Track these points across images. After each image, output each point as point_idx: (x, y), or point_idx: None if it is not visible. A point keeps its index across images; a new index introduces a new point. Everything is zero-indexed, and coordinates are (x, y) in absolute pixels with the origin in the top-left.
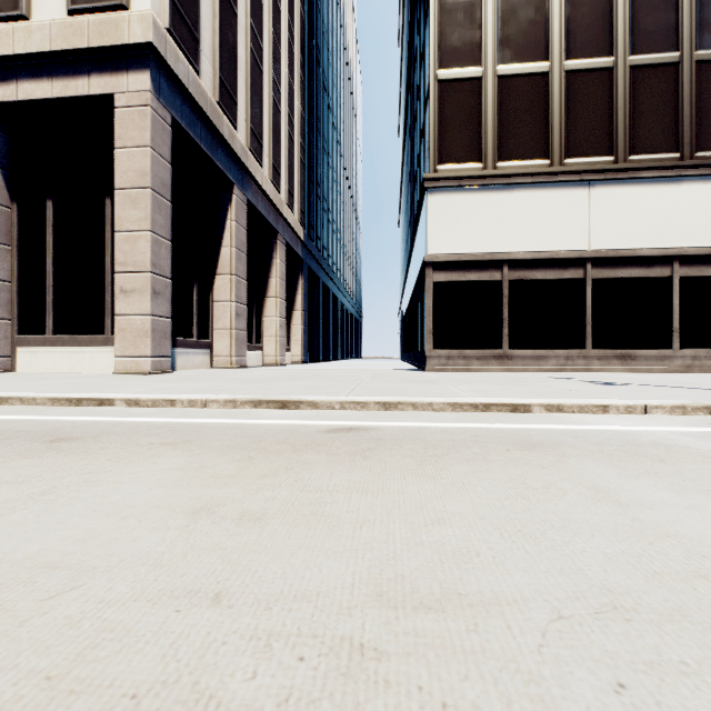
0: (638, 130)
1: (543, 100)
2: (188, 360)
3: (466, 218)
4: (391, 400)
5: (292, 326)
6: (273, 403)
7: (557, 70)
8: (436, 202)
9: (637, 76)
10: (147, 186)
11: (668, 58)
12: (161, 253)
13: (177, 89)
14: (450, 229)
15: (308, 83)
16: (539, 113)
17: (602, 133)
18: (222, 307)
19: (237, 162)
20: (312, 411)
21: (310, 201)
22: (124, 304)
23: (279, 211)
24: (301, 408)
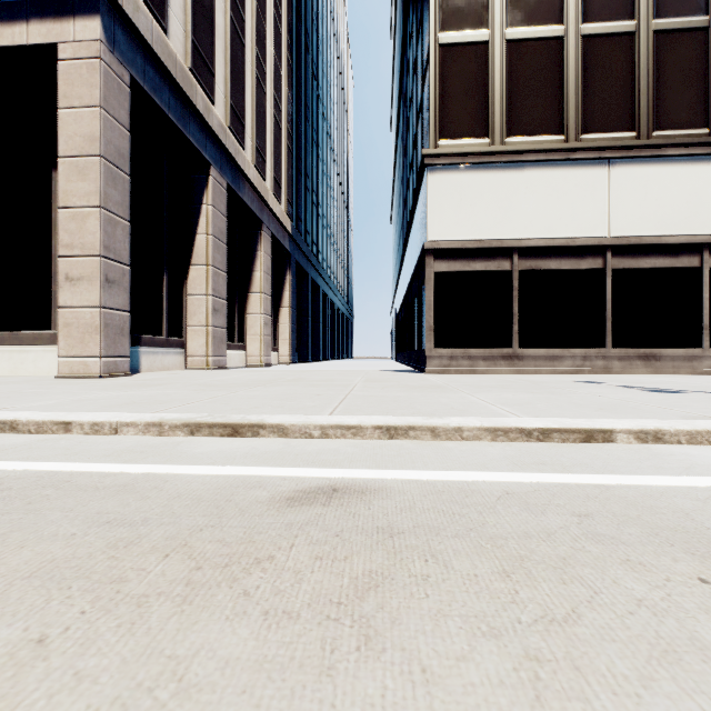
0: (663, 103)
1: (557, 68)
2: (156, 361)
3: (470, 200)
4: (398, 423)
5: (279, 324)
6: (219, 428)
7: (572, 34)
8: (437, 182)
9: (661, 42)
10: (97, 153)
11: (696, 22)
12: (117, 235)
13: (138, 45)
14: (453, 212)
15: (296, 68)
16: (552, 83)
17: (623, 106)
18: (197, 301)
19: (214, 140)
20: (277, 441)
21: (298, 193)
22: (70, 295)
23: (263, 200)
24: (261, 435)
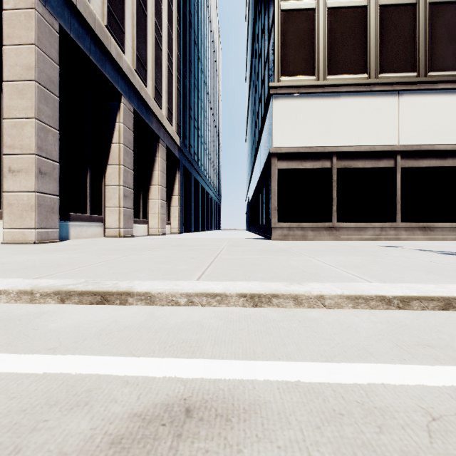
0: (435, 52)
1: (363, 27)
2: (81, 231)
3: (303, 118)
4: (262, 291)
5: (172, 206)
6: (88, 296)
7: (373, 4)
8: (279, 106)
9: (434, 10)
10: (32, 78)
11: None
12: (48, 139)
13: (65, 3)
14: (290, 127)
15: (183, 36)
16: (359, 38)
17: (408, 54)
18: (112, 190)
19: (124, 78)
20: (142, 311)
21: (184, 119)
22: (12, 182)
23: (160, 122)
24: (129, 303)
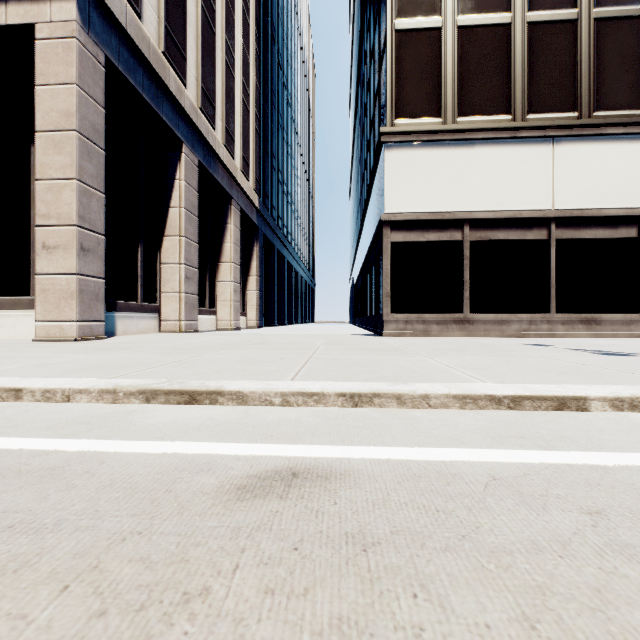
0: (602, 85)
1: (505, 52)
2: (131, 325)
3: (425, 175)
4: (363, 390)
5: (248, 291)
6: (176, 395)
7: (519, 21)
8: (393, 158)
9: (601, 28)
10: (72, 128)
11: (633, 11)
12: (92, 206)
13: (112, 27)
14: (408, 186)
15: (263, 57)
16: (501, 66)
17: (566, 88)
18: (171, 269)
19: (186, 120)
20: (235, 410)
21: (265, 171)
22: (47, 262)
23: (233, 176)
24: (220, 402)
